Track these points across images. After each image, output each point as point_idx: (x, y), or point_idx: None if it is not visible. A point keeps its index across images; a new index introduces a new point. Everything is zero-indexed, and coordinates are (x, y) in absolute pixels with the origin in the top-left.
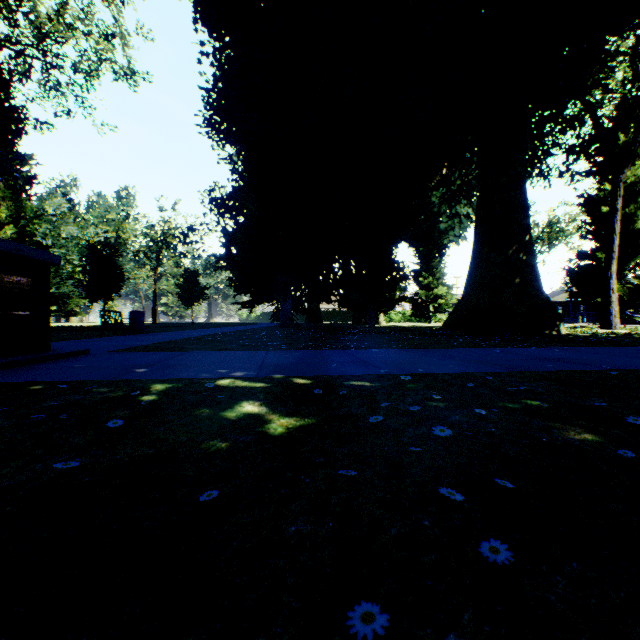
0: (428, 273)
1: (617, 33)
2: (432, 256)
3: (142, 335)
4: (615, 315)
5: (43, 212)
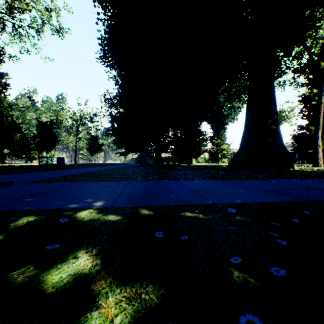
0: (218, 137)
1: (322, 6)
2: (220, 129)
3: (62, 170)
4: (320, 159)
5: (17, 105)
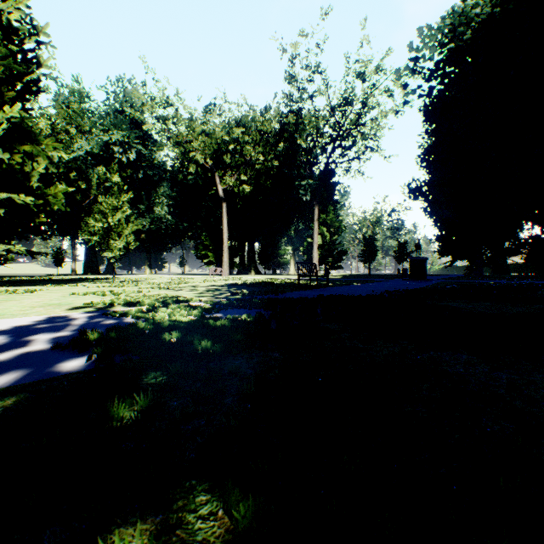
0: None
1: None
2: None
3: None
4: None
5: None
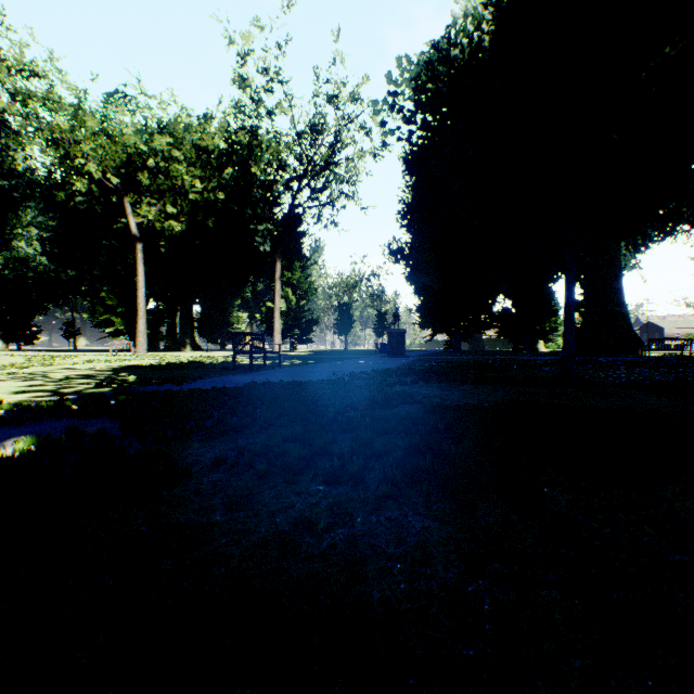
0: None
1: None
2: None
3: None
4: None
5: None
